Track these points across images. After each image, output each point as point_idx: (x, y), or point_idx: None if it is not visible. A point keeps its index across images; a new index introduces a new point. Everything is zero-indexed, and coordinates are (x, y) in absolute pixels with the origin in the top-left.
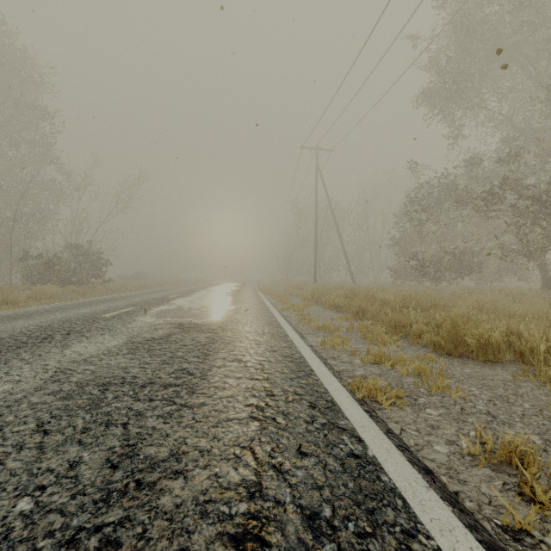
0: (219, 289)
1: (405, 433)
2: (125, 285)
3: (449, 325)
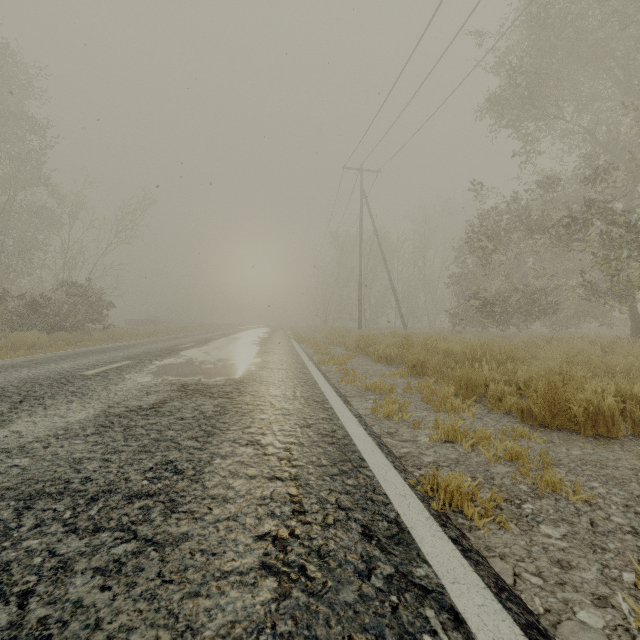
0: (243, 337)
1: (522, 582)
2: (130, 331)
3: (545, 386)
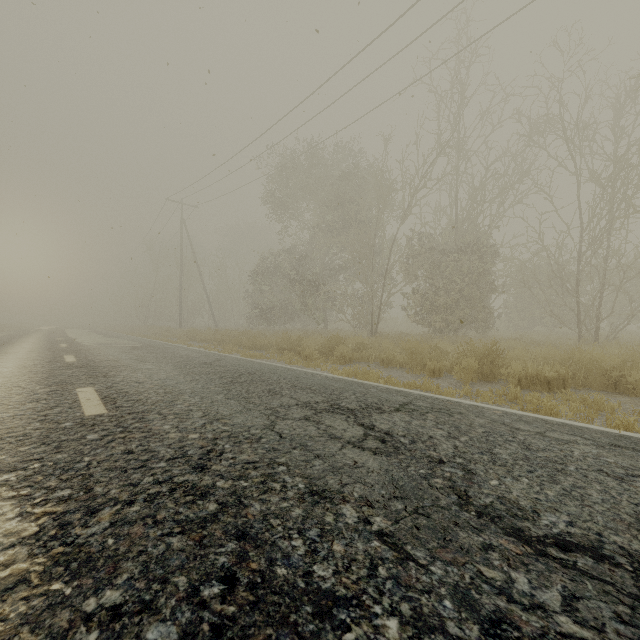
0: (85, 334)
1: None
2: None
3: (253, 339)
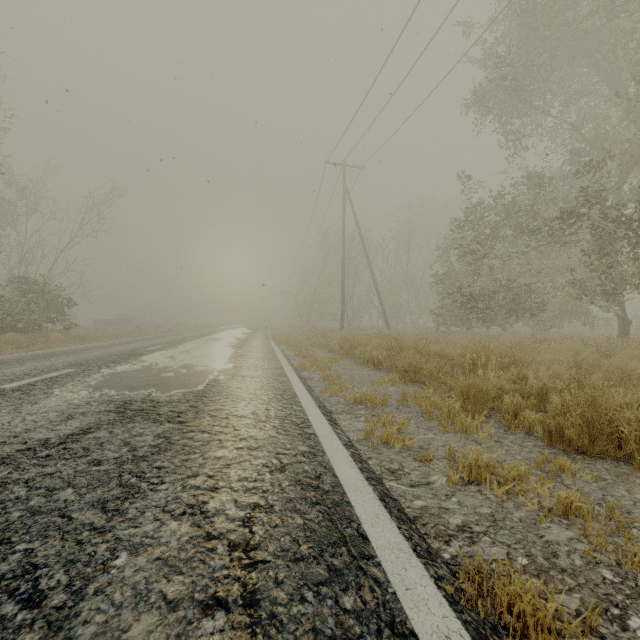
0: (219, 338)
1: None
2: (95, 332)
3: (582, 403)
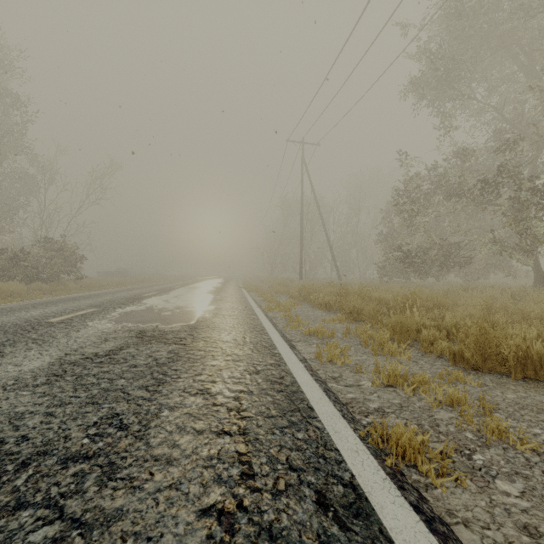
0: (200, 286)
1: None
2: (101, 282)
3: (476, 332)
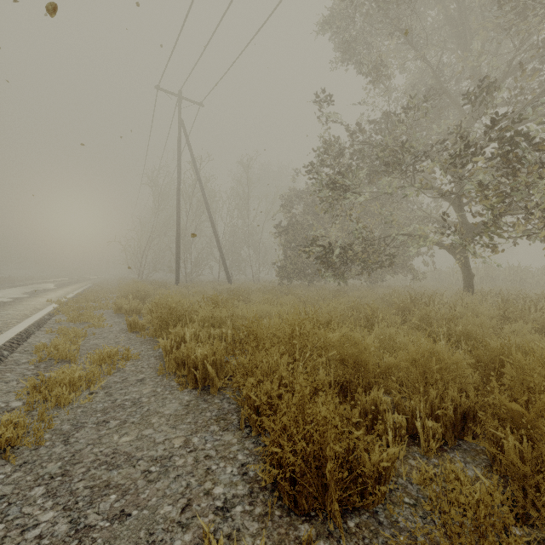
0: None
1: None
2: None
3: None
